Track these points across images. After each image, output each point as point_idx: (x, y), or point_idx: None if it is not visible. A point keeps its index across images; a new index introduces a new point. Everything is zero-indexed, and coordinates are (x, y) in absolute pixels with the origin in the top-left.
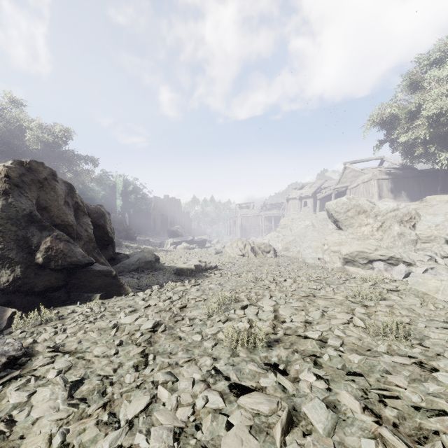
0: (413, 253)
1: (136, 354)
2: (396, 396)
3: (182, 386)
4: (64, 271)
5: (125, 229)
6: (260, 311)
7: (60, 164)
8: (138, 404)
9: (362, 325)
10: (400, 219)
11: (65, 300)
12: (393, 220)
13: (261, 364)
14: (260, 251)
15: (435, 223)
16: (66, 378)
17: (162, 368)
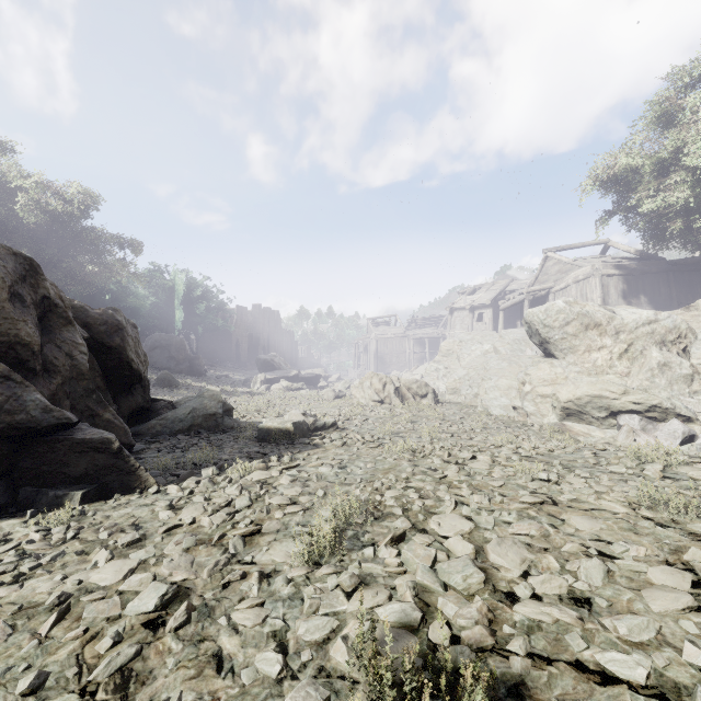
0: (688, 398)
1: None
2: None
3: None
4: None
5: (188, 359)
6: (439, 553)
7: (78, 251)
8: None
9: None
10: (661, 338)
11: (4, 506)
12: (647, 339)
13: None
14: (409, 395)
15: None
16: None
17: None
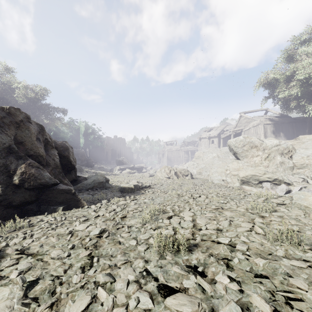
0: (291, 176)
1: (84, 256)
2: (299, 298)
3: (118, 286)
4: (35, 189)
5: (86, 160)
6: (181, 220)
7: (40, 114)
8: (80, 305)
9: (262, 232)
10: (281, 152)
11: (36, 211)
12: (276, 152)
13: (183, 266)
14: (181, 175)
15: (306, 155)
16: (25, 278)
17: (104, 269)
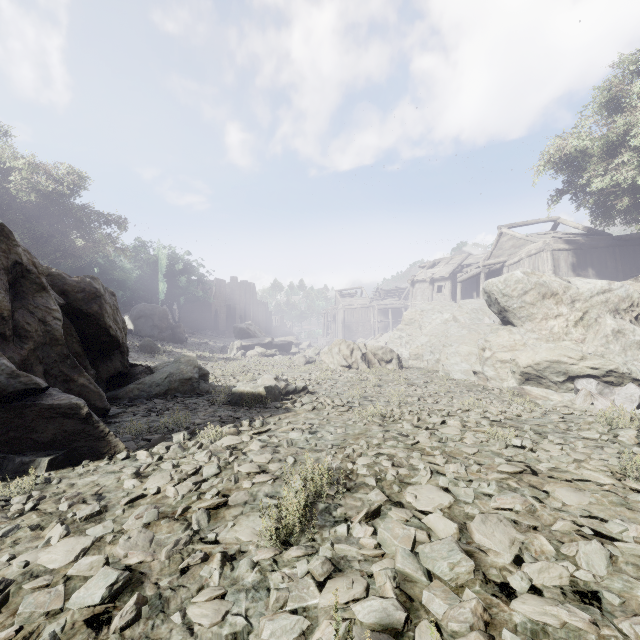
0: None
1: None
2: None
3: None
4: None
5: (170, 327)
6: (419, 532)
7: (67, 227)
8: None
9: None
10: (615, 307)
11: None
12: (602, 308)
13: None
14: (375, 360)
15: None
16: None
17: None
